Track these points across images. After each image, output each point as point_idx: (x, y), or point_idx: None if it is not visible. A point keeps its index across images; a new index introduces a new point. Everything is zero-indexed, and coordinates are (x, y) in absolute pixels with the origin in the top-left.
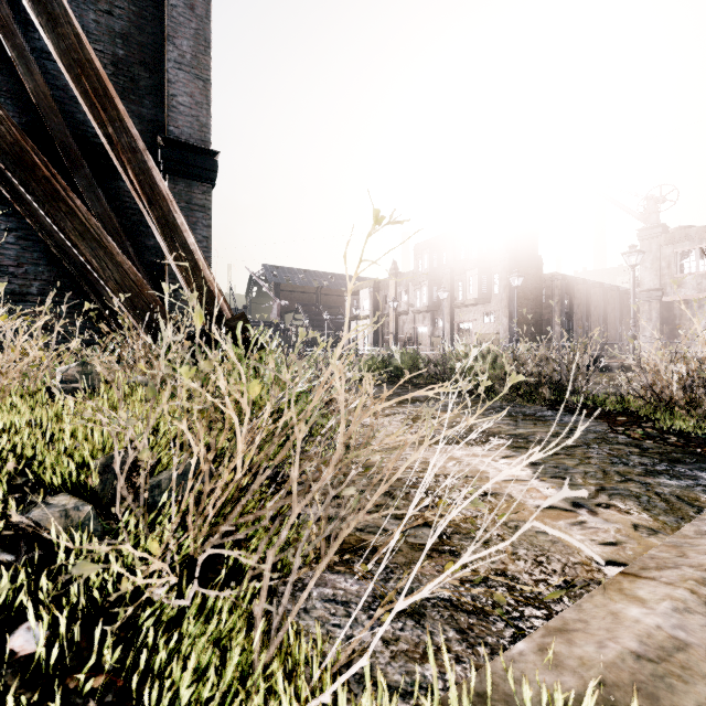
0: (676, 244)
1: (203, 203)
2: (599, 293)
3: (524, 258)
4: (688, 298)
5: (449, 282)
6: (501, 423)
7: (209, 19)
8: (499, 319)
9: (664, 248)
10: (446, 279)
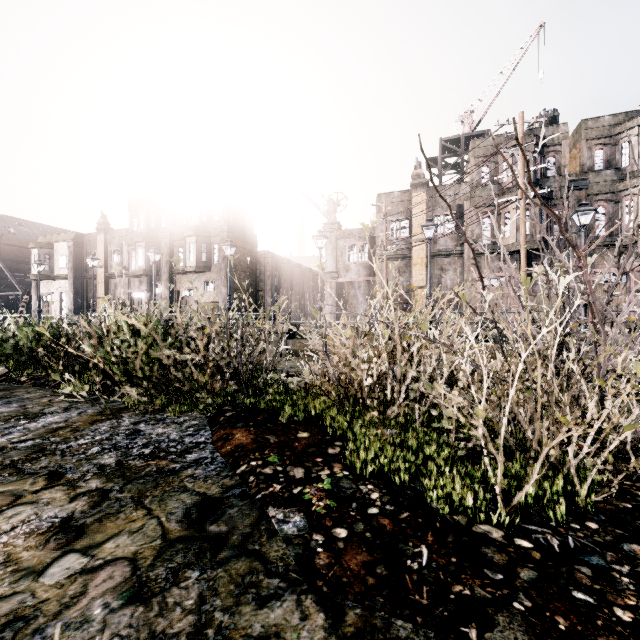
0: (346, 239)
1: None
2: (299, 273)
3: (242, 234)
4: (353, 280)
5: (169, 247)
6: (48, 521)
7: None
8: (218, 288)
9: (339, 241)
10: (165, 243)
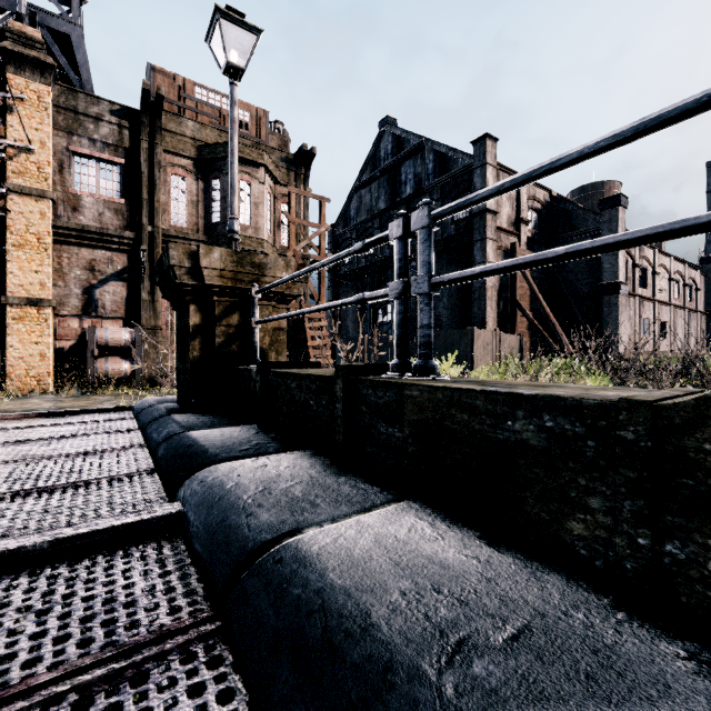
0: None
1: (615, 302)
2: None
3: None
4: None
5: None
6: None
7: (617, 230)
8: None
9: None
10: None
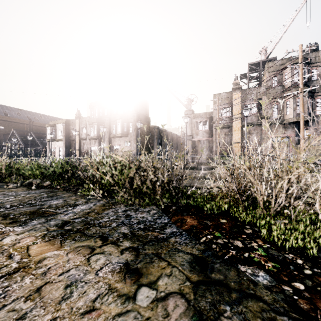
0: (196, 118)
1: None
2: (170, 136)
3: (143, 117)
4: (200, 139)
5: (108, 124)
6: (117, 265)
7: None
8: (132, 144)
9: (193, 119)
10: (106, 123)
